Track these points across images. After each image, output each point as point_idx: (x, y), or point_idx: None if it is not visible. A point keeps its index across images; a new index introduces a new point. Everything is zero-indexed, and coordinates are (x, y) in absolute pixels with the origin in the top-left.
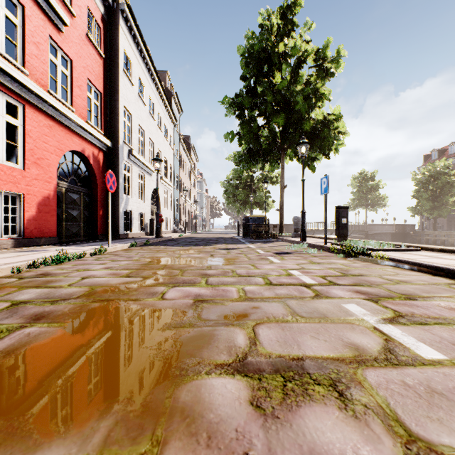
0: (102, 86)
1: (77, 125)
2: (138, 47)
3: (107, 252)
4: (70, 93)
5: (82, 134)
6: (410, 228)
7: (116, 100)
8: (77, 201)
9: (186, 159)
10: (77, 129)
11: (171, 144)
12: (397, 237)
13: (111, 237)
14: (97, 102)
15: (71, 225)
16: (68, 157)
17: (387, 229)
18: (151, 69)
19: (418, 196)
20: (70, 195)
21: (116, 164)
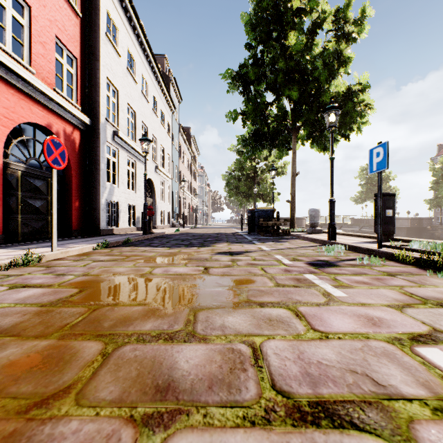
0: (78, 50)
1: (38, 90)
2: (127, 14)
3: (46, 260)
4: (28, 49)
5: (45, 103)
6: (427, 222)
7: (96, 69)
8: (42, 189)
9: (186, 151)
10: (37, 95)
11: (169, 132)
12: (412, 231)
13: (91, 234)
14: (72, 69)
15: (32, 218)
16: (40, 138)
17: (401, 224)
18: (143, 43)
19: (437, 187)
20: (30, 180)
21: (97, 146)
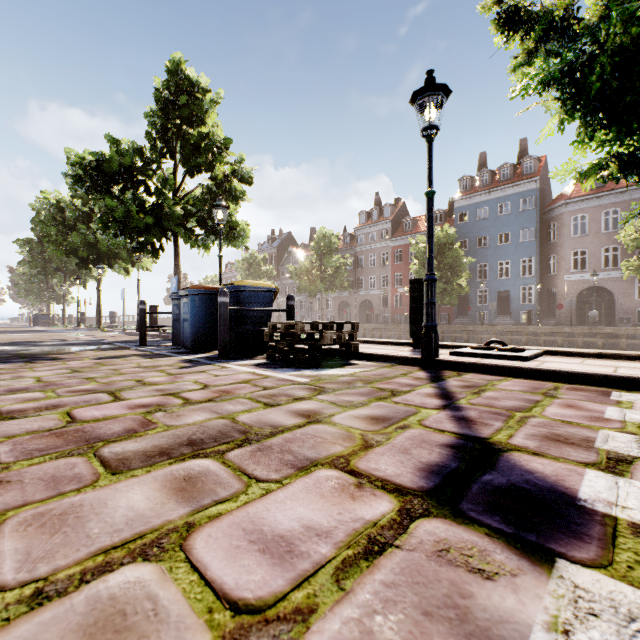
0: None
1: None
2: None
3: None
4: None
5: None
6: None
7: None
8: None
9: None
10: None
11: None
12: None
13: None
14: None
15: None
16: None
17: None
18: None
19: None
20: None
21: None
